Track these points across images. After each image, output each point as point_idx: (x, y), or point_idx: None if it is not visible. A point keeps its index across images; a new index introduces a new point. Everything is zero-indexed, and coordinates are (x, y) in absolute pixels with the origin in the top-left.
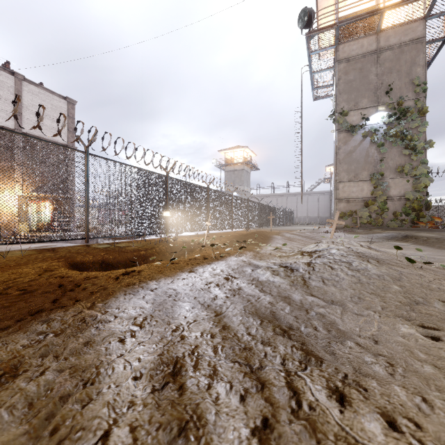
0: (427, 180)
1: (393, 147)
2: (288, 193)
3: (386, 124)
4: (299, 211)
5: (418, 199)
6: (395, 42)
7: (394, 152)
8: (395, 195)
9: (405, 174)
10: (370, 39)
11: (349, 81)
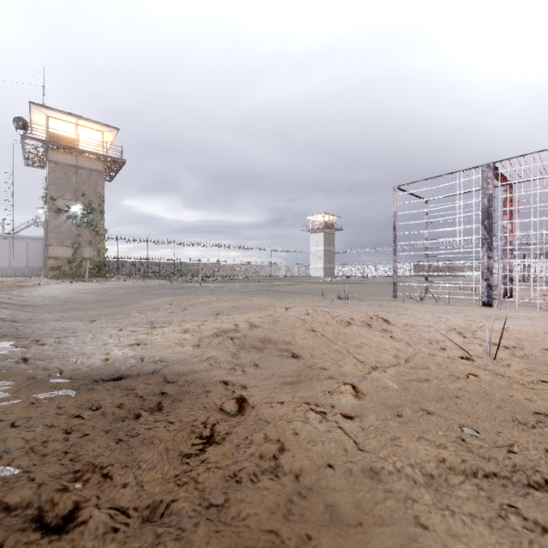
0: (104, 251)
1: (87, 228)
2: None
3: (83, 214)
4: None
5: (100, 261)
6: (88, 166)
7: (87, 232)
8: (88, 257)
9: (93, 245)
10: (73, 157)
11: (57, 178)
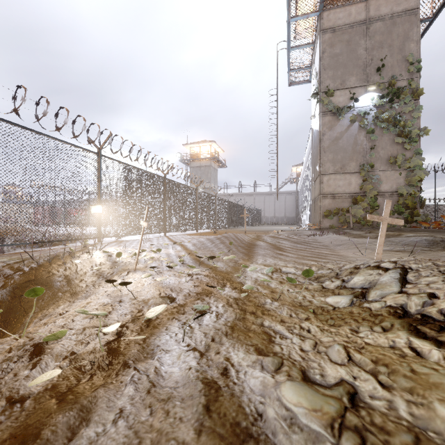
0: (423, 173)
1: (385, 134)
2: (256, 193)
3: (377, 107)
4: (266, 211)
5: (412, 195)
6: (386, 11)
7: (385, 140)
8: (386, 190)
9: (398, 165)
10: (359, 7)
11: (335, 54)
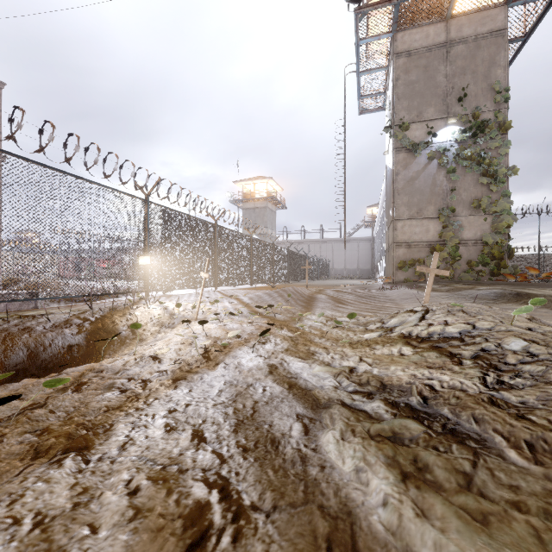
0: (511, 218)
1: (468, 173)
2: (322, 239)
3: (459, 142)
4: (335, 262)
5: (498, 244)
6: (469, 33)
7: (468, 181)
8: (469, 238)
9: (482, 210)
10: (438, 28)
11: (410, 82)
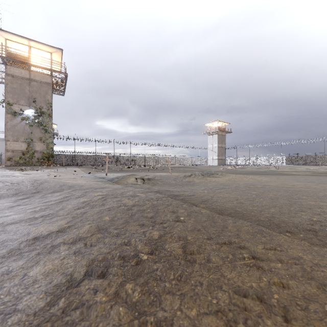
0: (52, 145)
1: (38, 128)
2: None
3: (34, 116)
4: None
5: (48, 153)
6: (38, 79)
7: (38, 130)
8: (38, 150)
9: (43, 141)
10: (26, 72)
11: (14, 87)
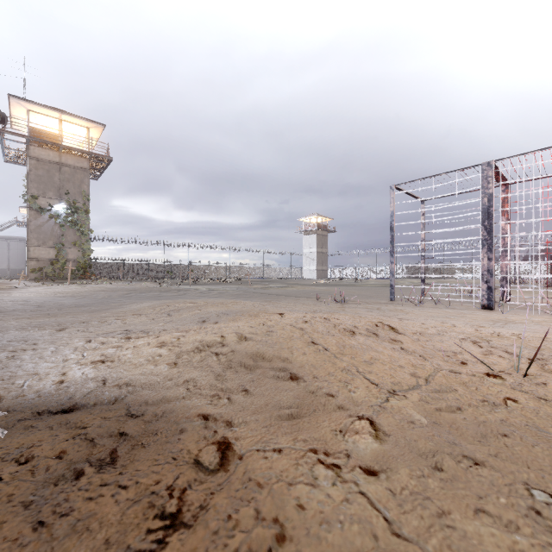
0: (90, 252)
1: (71, 228)
2: None
3: (66, 213)
4: None
5: (85, 262)
6: (72, 163)
7: (71, 232)
8: (72, 259)
9: (78, 246)
10: (56, 154)
11: (39, 175)
